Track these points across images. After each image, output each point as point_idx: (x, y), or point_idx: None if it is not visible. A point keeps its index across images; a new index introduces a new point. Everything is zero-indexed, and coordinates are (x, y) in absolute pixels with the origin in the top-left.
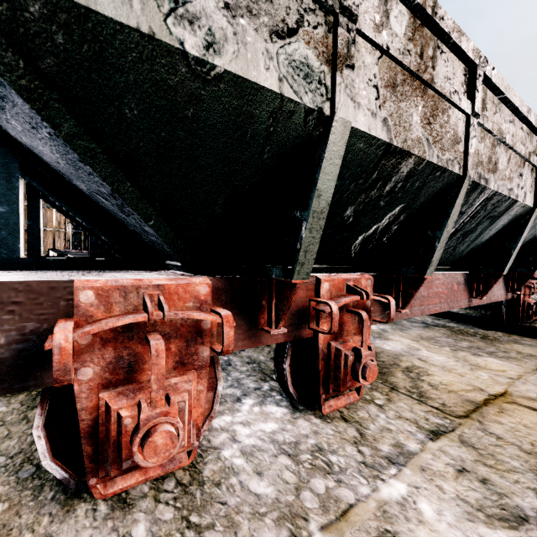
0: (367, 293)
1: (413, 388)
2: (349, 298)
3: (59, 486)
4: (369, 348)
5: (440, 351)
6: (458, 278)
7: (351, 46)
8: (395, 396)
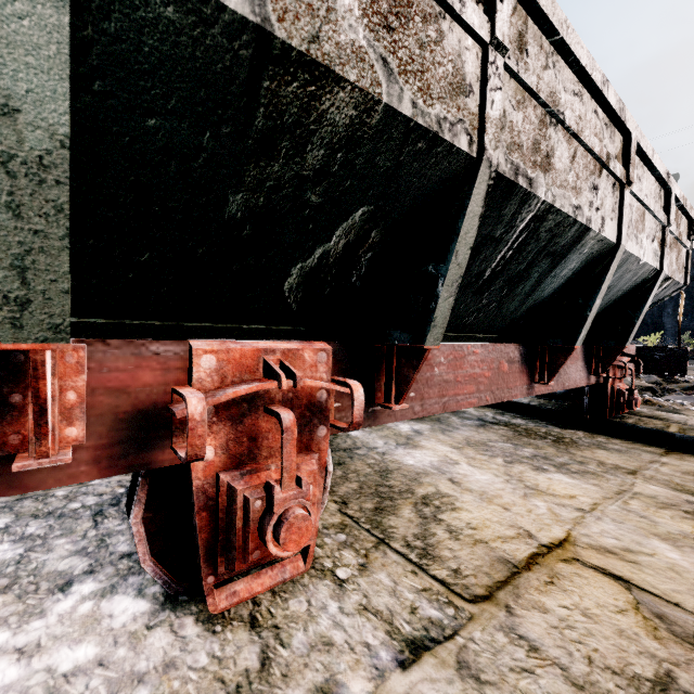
0: (295, 375)
1: (417, 539)
2: (250, 385)
3: None
4: (300, 482)
5: (488, 466)
6: (510, 354)
7: None
8: (379, 558)
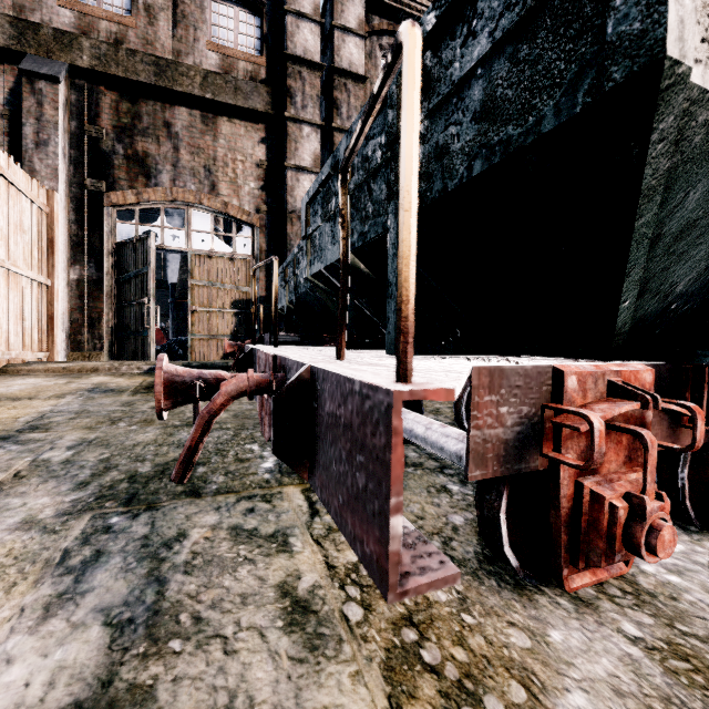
0: None
1: None
2: None
3: (492, 576)
4: None
5: None
6: None
7: None
8: None
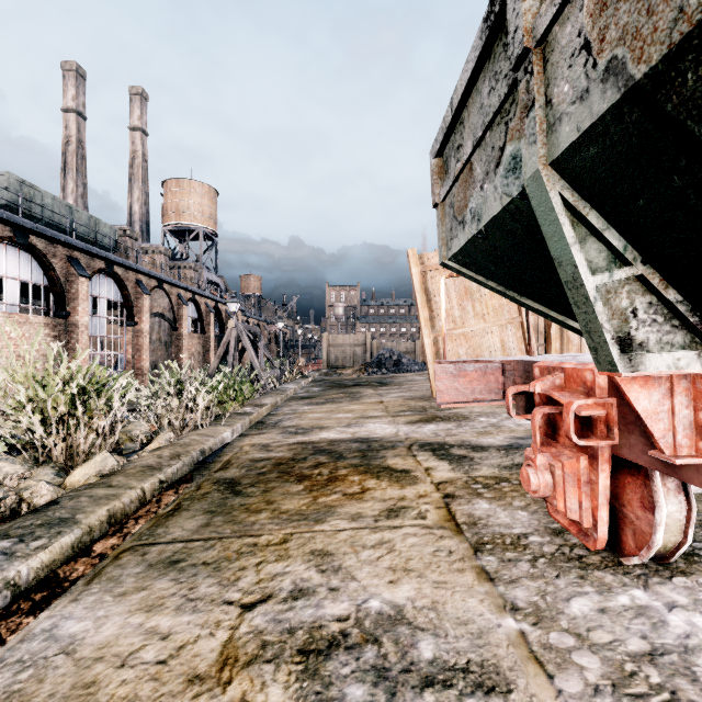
0: None
1: None
2: None
3: None
4: None
5: None
6: None
7: (530, 83)
8: None
